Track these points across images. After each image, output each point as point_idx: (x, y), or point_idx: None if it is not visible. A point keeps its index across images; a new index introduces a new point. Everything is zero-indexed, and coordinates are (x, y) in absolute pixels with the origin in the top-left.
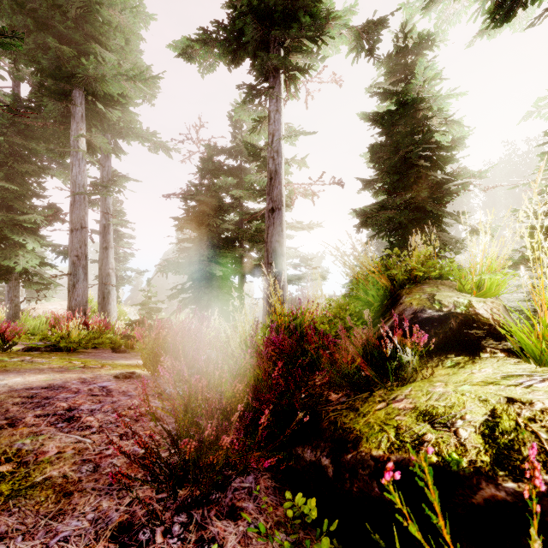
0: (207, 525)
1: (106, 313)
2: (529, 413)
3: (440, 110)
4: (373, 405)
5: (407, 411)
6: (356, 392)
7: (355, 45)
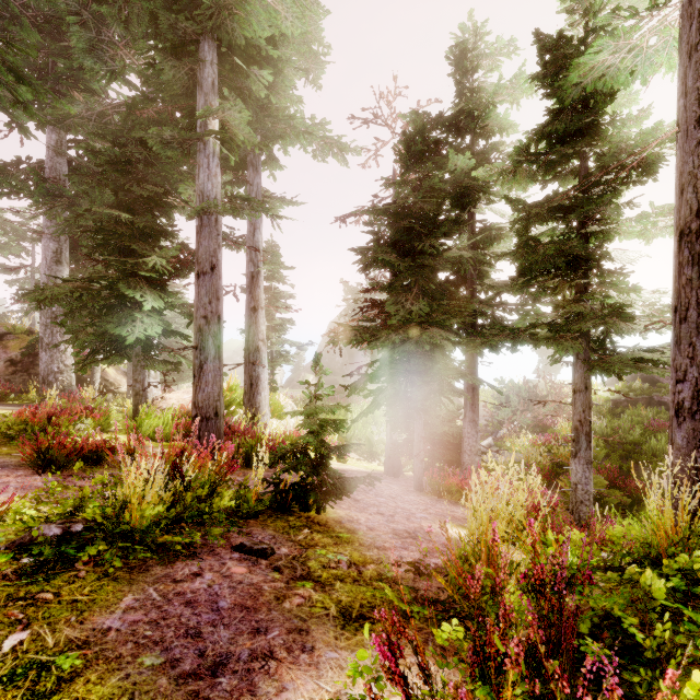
0: None
1: (254, 409)
2: None
3: None
4: None
5: None
6: None
7: None
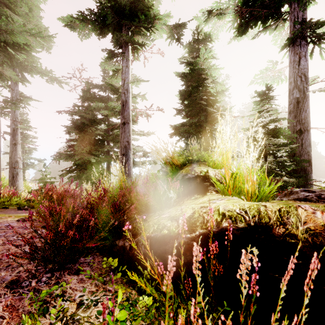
0: (62, 277)
1: (15, 187)
2: (205, 210)
3: (211, 75)
4: (154, 217)
5: (166, 218)
6: (149, 213)
7: (170, 35)
